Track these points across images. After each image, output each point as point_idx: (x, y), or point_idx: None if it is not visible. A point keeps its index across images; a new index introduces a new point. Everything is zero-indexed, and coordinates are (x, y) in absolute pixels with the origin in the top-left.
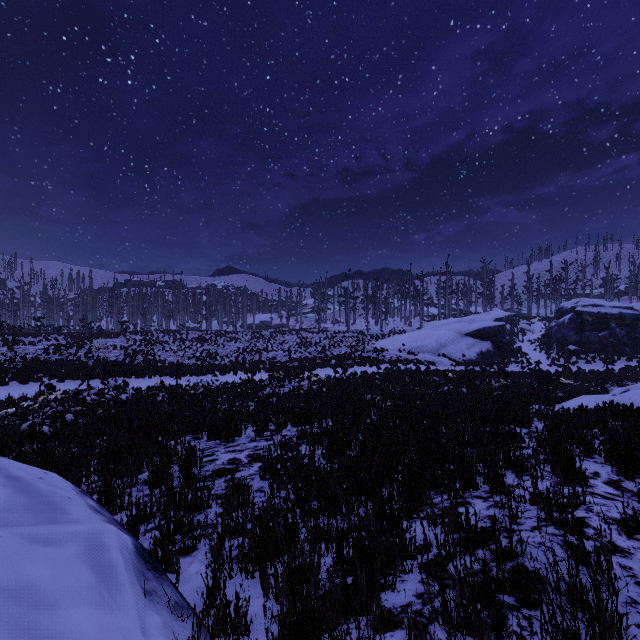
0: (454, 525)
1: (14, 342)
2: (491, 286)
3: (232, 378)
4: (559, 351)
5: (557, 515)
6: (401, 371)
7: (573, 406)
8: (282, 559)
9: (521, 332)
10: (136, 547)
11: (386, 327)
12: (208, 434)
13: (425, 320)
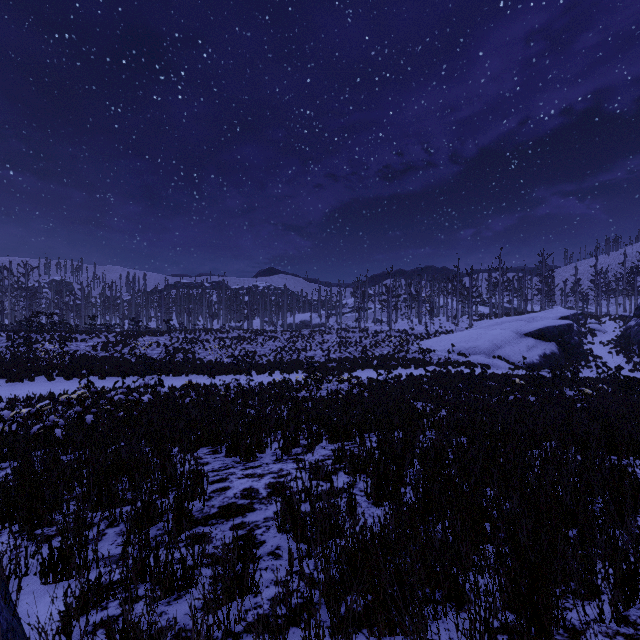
0: None
1: (66, 339)
2: (551, 282)
3: (268, 378)
4: None
5: None
6: (452, 374)
7: None
8: None
9: (590, 332)
10: None
11: (431, 327)
12: (226, 449)
13: (474, 319)
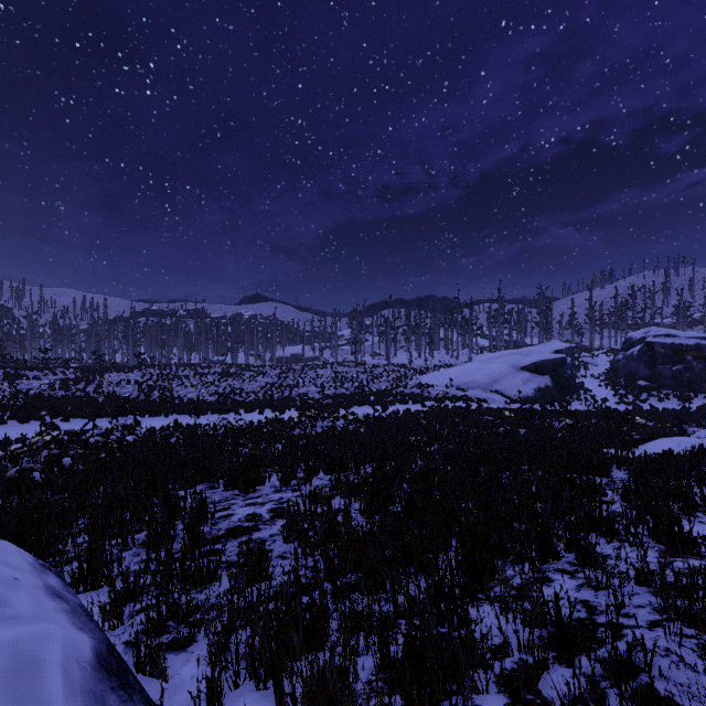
0: (542, 619)
1: (16, 376)
2: (549, 314)
3: (258, 417)
4: (627, 387)
5: (681, 604)
6: (449, 409)
7: (652, 450)
8: (302, 680)
9: (583, 366)
10: (98, 654)
11: (431, 360)
12: (225, 483)
13: (474, 353)
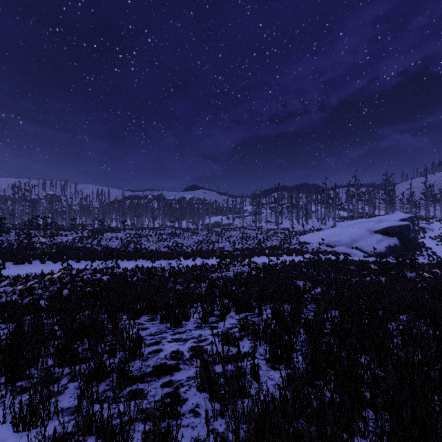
0: None
1: (54, 234)
2: (393, 194)
3: (192, 262)
4: None
5: None
6: (322, 260)
7: None
8: None
9: (422, 230)
10: None
11: (306, 226)
12: (160, 317)
13: (337, 221)
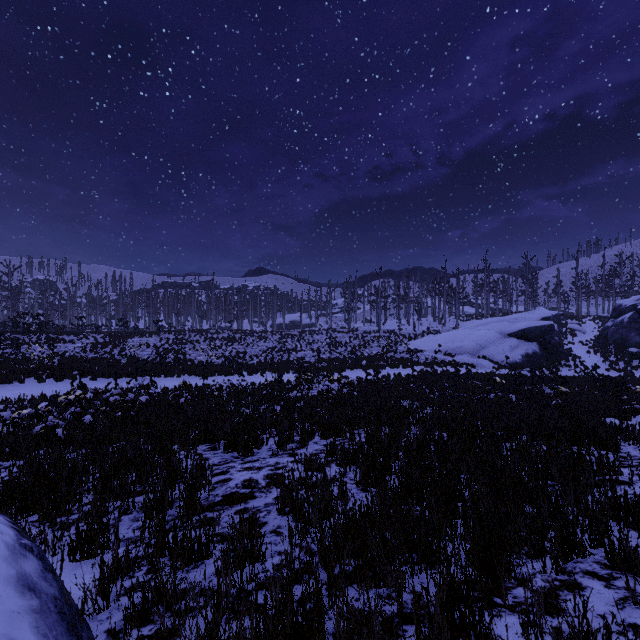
0: None
1: (54, 340)
2: (534, 283)
3: (259, 378)
4: (618, 354)
5: None
6: (438, 374)
7: None
8: None
9: (570, 333)
10: None
11: (419, 327)
12: (225, 445)
13: (461, 320)
